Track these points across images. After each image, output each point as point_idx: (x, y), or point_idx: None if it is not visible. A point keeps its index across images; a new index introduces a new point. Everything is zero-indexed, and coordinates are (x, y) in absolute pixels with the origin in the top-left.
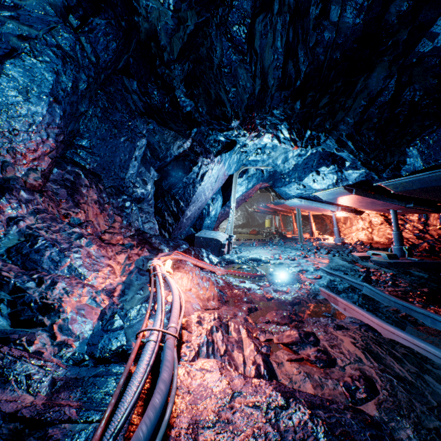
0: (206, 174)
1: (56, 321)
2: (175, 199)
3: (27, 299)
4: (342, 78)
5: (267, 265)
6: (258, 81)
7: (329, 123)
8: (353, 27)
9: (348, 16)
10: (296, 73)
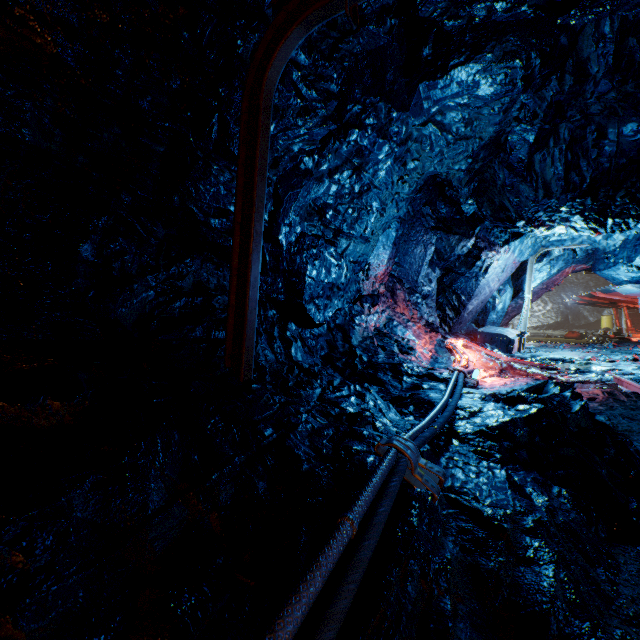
0: (490, 267)
1: (416, 354)
2: (456, 294)
3: (402, 344)
4: (635, 175)
5: (567, 364)
6: (540, 191)
7: (634, 210)
8: (633, 142)
9: (626, 136)
10: (580, 179)
